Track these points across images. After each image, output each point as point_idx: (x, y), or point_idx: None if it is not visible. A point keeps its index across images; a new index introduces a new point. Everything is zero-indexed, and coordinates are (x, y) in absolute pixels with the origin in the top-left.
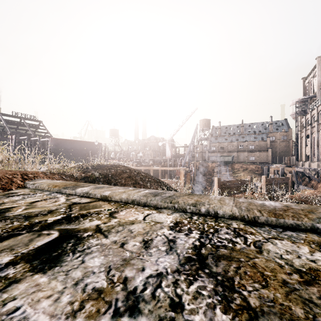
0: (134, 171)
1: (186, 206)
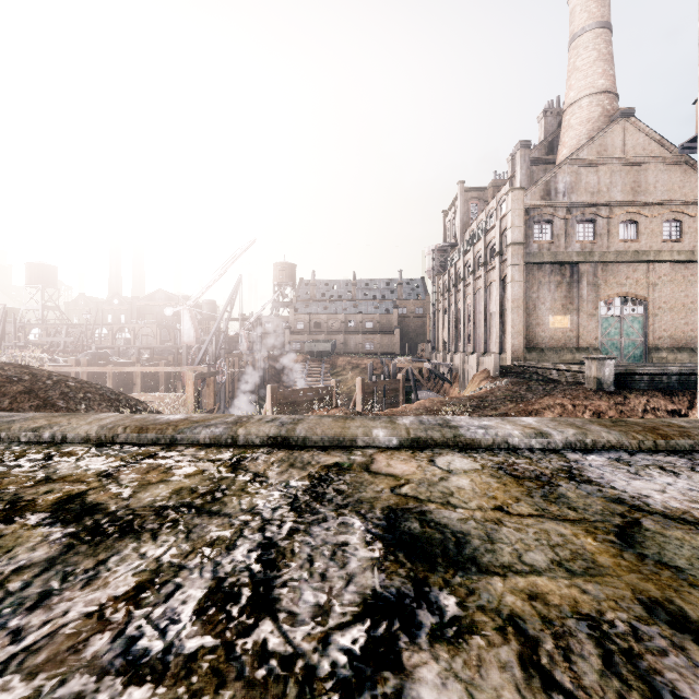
0: (48, 377)
1: (21, 433)
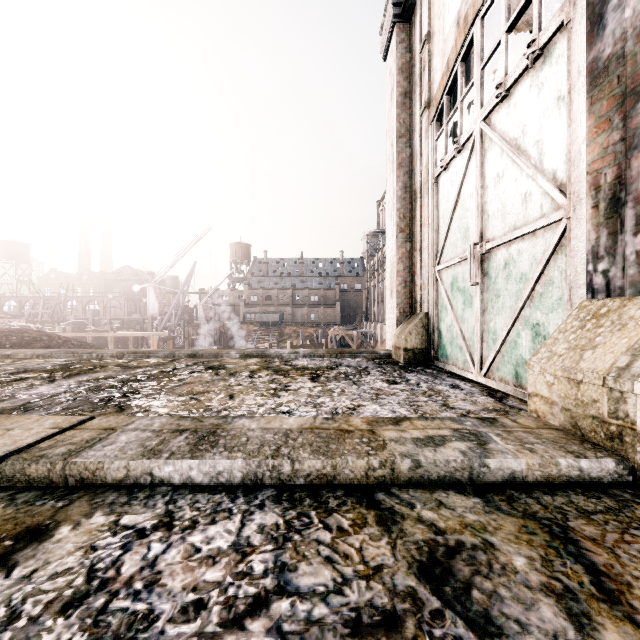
0: (59, 338)
1: (84, 354)
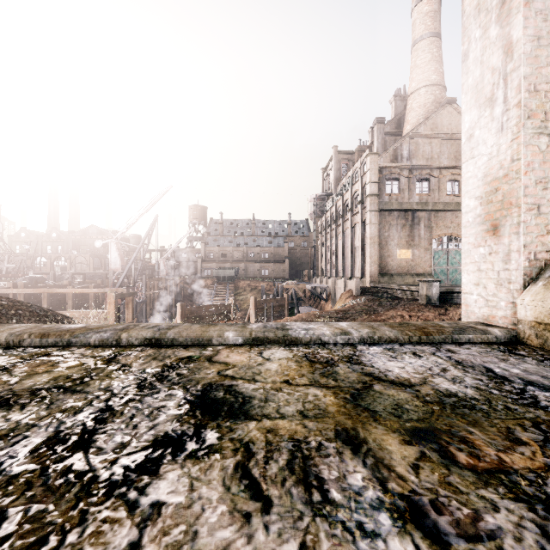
0: None
1: None
